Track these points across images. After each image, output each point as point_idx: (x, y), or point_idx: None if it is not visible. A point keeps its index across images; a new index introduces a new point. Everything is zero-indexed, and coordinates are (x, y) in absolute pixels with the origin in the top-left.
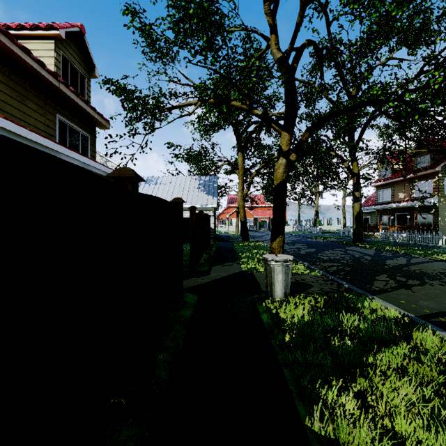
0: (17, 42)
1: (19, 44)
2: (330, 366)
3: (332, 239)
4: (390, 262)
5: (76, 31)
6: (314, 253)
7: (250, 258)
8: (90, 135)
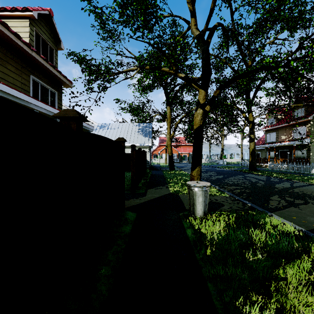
0: None
1: None
2: (248, 281)
3: (234, 168)
4: (279, 185)
5: (46, 14)
6: (222, 179)
7: (176, 183)
8: (57, 92)
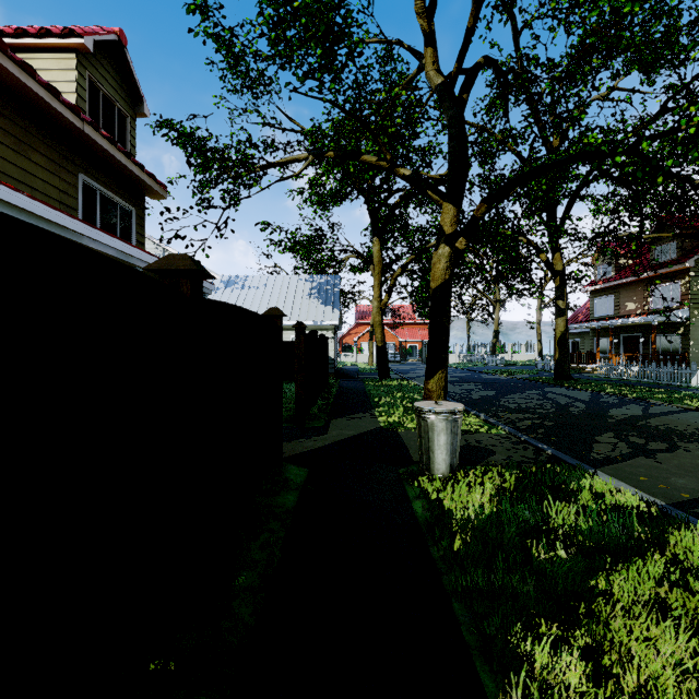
0: (11, 54)
1: (15, 58)
2: (534, 597)
3: (522, 375)
4: (617, 412)
5: (112, 41)
6: (494, 397)
7: (392, 407)
8: (136, 209)
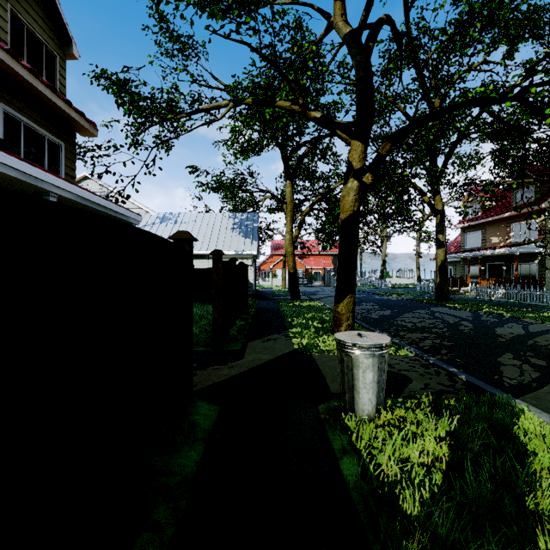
0: None
1: None
2: None
3: (408, 296)
4: (502, 331)
5: None
6: (391, 317)
7: (304, 327)
8: (66, 144)
